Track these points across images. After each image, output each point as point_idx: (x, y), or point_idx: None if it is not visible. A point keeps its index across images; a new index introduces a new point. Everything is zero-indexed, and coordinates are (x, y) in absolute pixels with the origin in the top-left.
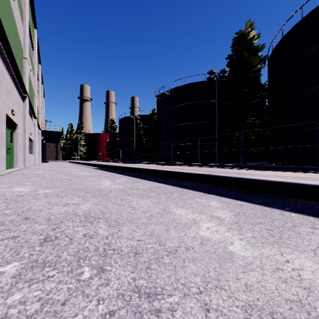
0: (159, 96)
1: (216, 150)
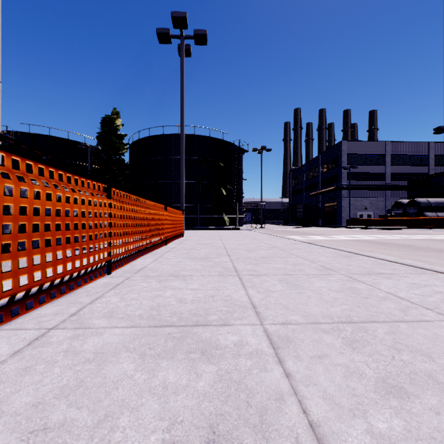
0: None
1: None
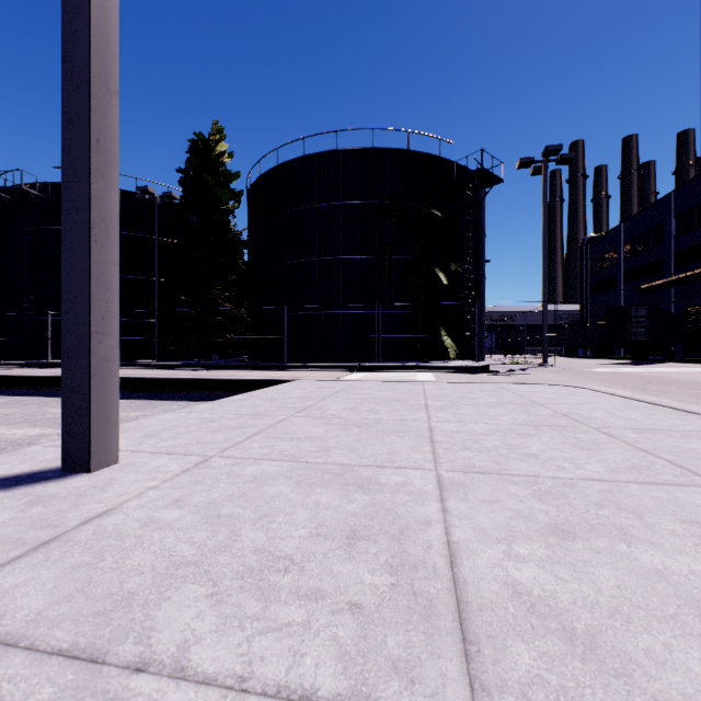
0: (4, 190)
1: (157, 336)
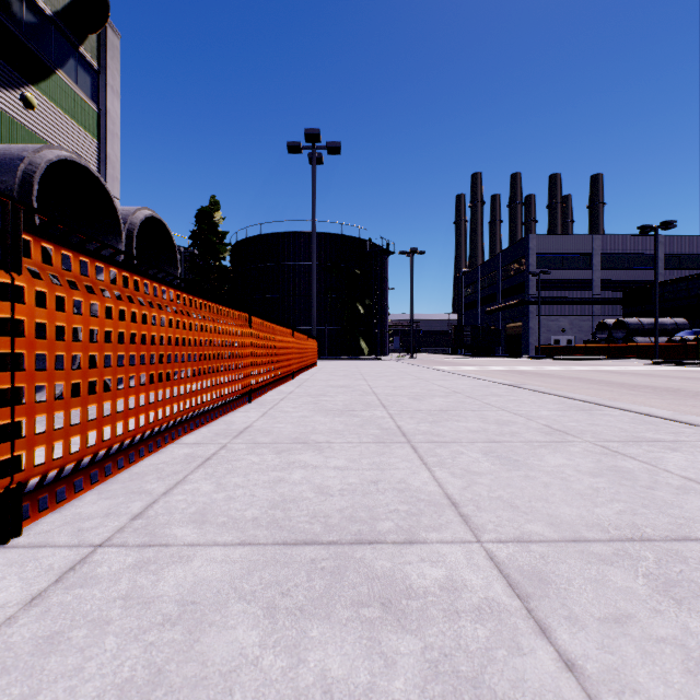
0: None
1: None
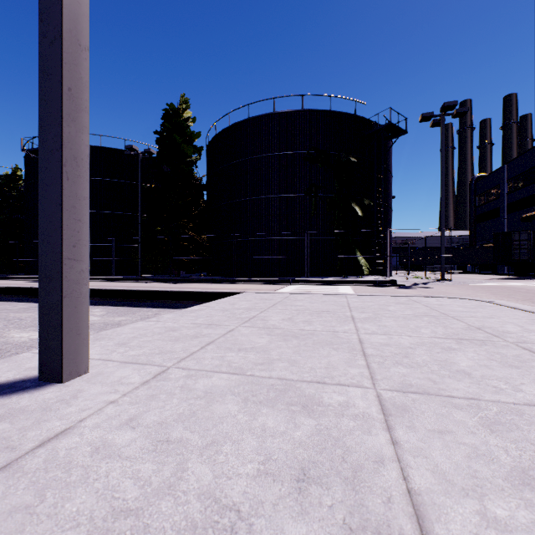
0: (32, 151)
1: (139, 257)
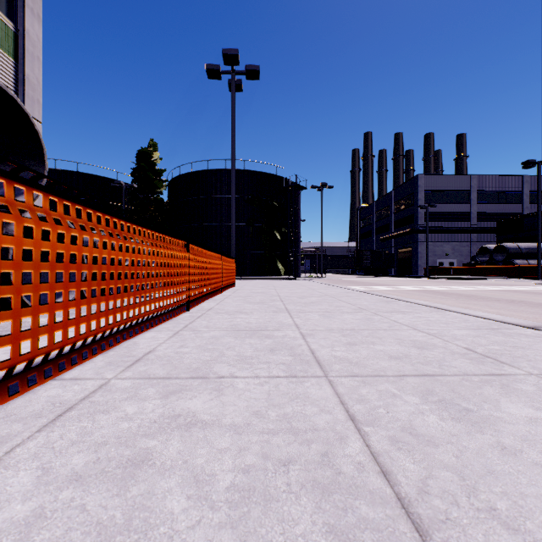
0: None
1: None
